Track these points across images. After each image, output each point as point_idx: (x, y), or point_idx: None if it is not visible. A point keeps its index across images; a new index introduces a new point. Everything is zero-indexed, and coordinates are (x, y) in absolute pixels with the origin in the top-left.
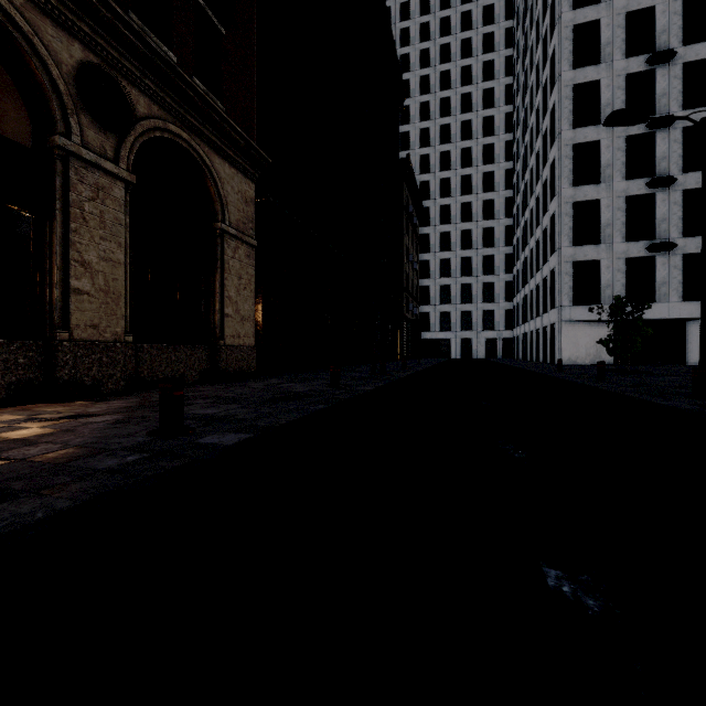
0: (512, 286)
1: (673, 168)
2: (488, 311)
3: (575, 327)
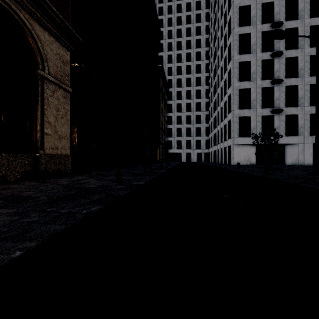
0: (208, 129)
1: (281, 75)
2: (198, 140)
3: (239, 147)
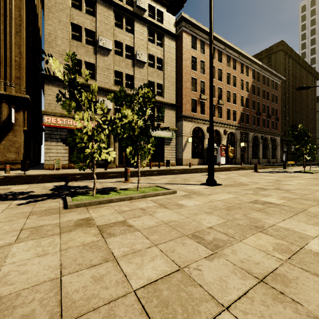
0: None
1: None
2: None
3: None
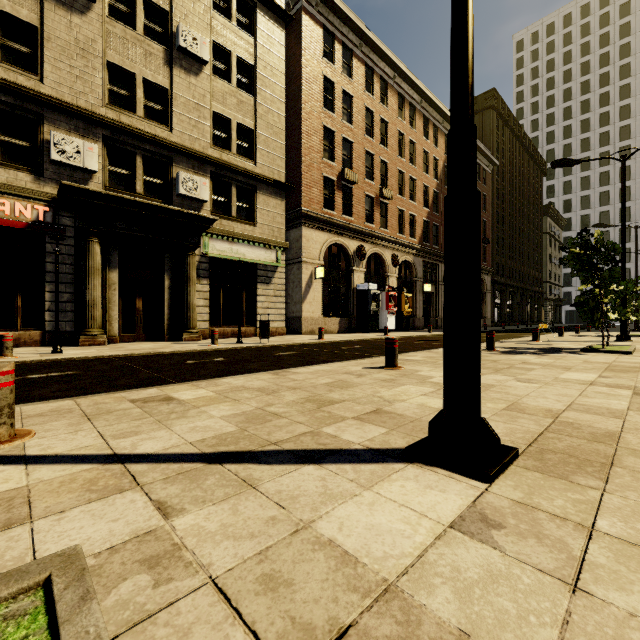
0: None
1: None
2: None
3: None
